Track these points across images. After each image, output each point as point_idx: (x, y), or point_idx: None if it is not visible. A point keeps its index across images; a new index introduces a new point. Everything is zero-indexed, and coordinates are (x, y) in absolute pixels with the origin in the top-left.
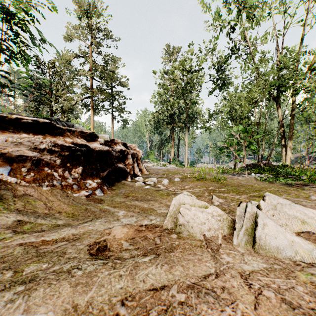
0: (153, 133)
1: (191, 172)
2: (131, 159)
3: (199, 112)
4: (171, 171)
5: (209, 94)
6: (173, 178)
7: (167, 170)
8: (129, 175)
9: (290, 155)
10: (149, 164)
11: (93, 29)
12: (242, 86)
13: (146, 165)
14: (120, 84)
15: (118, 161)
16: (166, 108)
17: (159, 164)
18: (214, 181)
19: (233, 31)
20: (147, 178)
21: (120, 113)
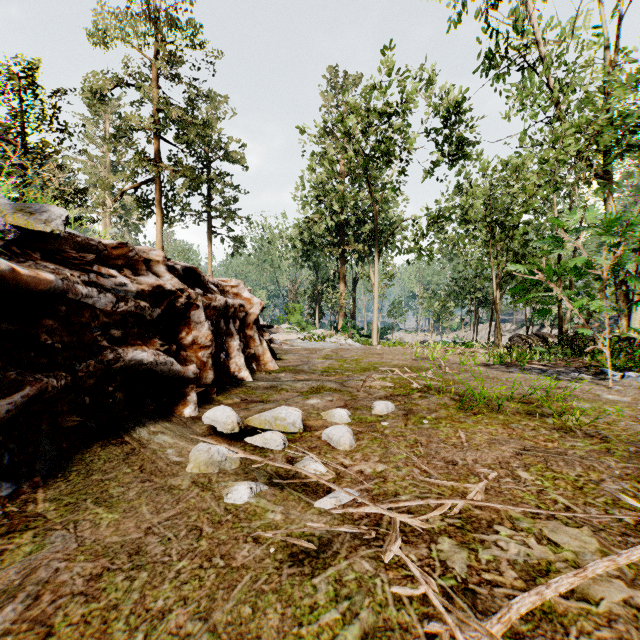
0: (300, 265)
1: (408, 363)
2: (204, 326)
3: (399, 220)
4: (347, 359)
5: (428, 173)
6: (363, 398)
7: (335, 353)
8: (193, 390)
9: (639, 314)
10: (288, 336)
11: (160, 22)
12: (522, 138)
13: (282, 337)
14: (228, 157)
15: (135, 336)
16: (328, 210)
17: (313, 336)
18: (540, 420)
19: (494, 10)
20: (269, 393)
21: (227, 222)
